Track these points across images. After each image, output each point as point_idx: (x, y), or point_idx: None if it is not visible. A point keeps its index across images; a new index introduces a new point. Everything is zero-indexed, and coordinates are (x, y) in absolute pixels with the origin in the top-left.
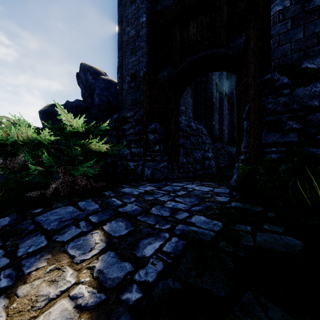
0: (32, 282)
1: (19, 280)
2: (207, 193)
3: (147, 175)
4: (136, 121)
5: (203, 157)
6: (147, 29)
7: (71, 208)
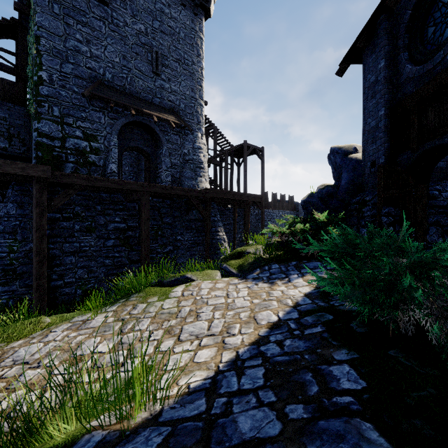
0: (307, 277)
1: (303, 276)
2: None
3: None
4: (373, 205)
5: None
6: (386, 120)
7: (319, 263)
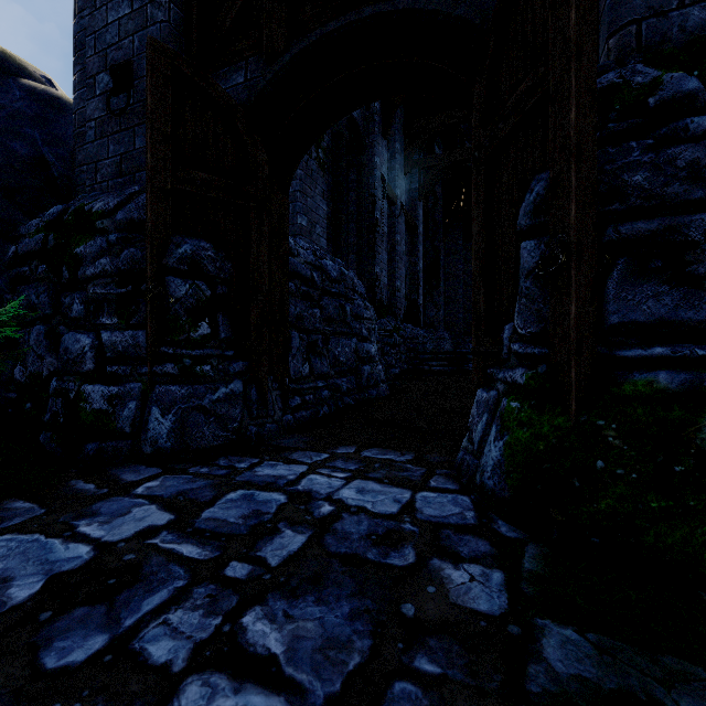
0: None
1: None
2: (395, 532)
3: (159, 435)
4: (127, 231)
5: (356, 356)
6: None
7: None
